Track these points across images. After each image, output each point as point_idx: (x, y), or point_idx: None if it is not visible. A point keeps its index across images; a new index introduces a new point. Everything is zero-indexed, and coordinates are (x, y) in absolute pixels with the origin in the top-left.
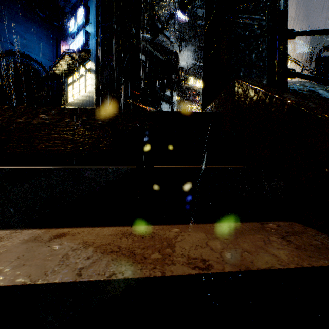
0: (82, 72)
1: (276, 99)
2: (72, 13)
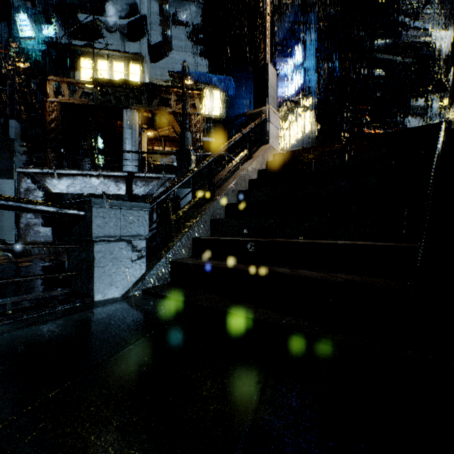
0: (300, 112)
1: None
2: (290, 55)
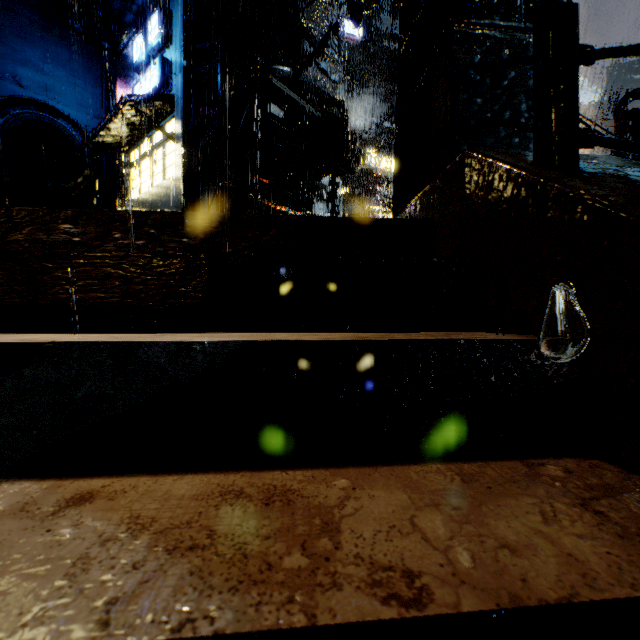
0: (158, 139)
1: (558, 193)
2: (137, 24)
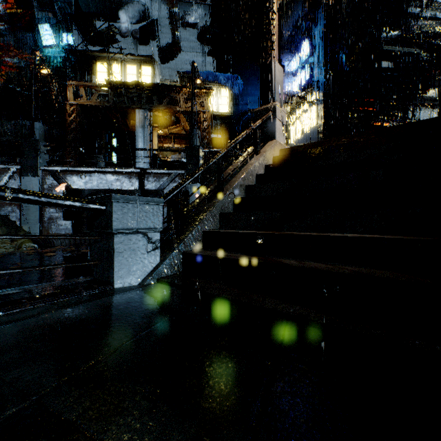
0: (306, 107)
1: None
2: (296, 51)
